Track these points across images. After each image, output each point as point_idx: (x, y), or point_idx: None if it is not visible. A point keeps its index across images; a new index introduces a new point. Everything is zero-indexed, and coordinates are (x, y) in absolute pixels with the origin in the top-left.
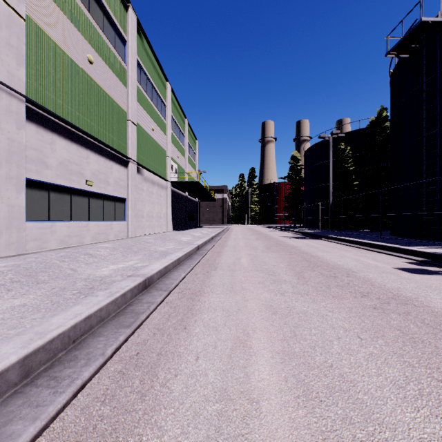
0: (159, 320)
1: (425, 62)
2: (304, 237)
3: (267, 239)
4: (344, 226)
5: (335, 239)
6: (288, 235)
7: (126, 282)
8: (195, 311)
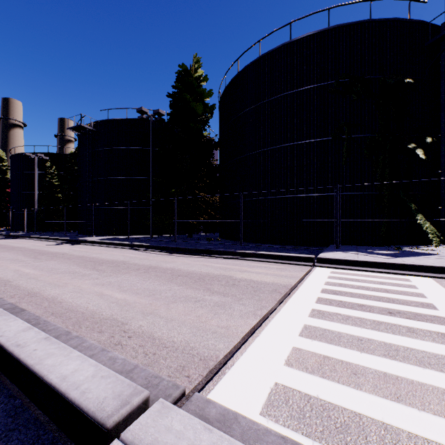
0: None
1: (88, 142)
2: (6, 238)
3: None
4: (51, 228)
5: (31, 238)
6: None
7: None
8: None
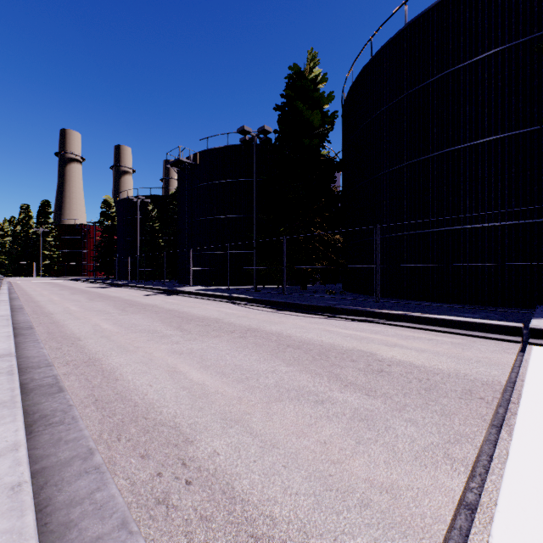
0: (31, 309)
1: (187, 178)
2: (109, 287)
3: (72, 289)
4: (153, 277)
5: (131, 287)
6: (95, 286)
7: (4, 301)
8: (44, 307)
